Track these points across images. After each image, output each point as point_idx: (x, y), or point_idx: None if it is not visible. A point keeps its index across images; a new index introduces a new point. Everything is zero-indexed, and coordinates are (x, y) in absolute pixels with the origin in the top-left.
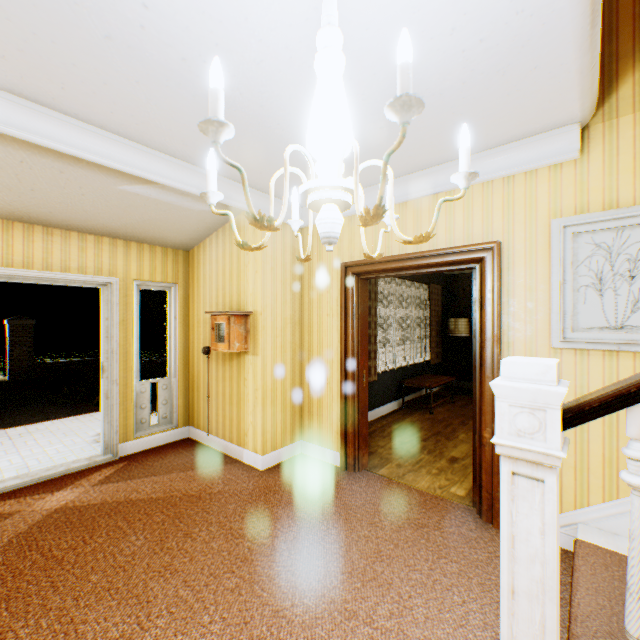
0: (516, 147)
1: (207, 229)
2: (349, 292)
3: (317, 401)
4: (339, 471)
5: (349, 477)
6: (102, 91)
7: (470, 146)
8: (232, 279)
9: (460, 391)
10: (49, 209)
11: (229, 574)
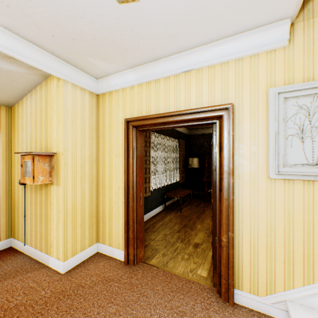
0: (246, 36)
1: (21, 89)
2: (130, 139)
3: (108, 215)
4: (123, 266)
5: (130, 271)
6: None
7: (216, 31)
8: (42, 128)
9: (194, 197)
10: None
11: None
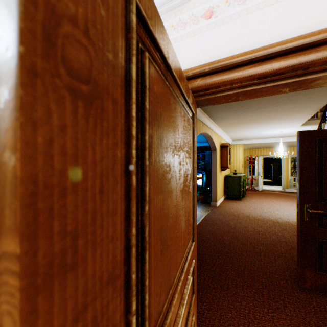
0: None
1: None
2: None
3: None
4: None
5: None
6: (272, 137)
7: None
8: None
9: None
10: (271, 146)
11: (288, 199)
